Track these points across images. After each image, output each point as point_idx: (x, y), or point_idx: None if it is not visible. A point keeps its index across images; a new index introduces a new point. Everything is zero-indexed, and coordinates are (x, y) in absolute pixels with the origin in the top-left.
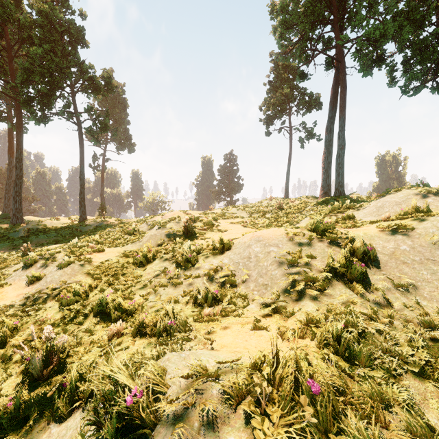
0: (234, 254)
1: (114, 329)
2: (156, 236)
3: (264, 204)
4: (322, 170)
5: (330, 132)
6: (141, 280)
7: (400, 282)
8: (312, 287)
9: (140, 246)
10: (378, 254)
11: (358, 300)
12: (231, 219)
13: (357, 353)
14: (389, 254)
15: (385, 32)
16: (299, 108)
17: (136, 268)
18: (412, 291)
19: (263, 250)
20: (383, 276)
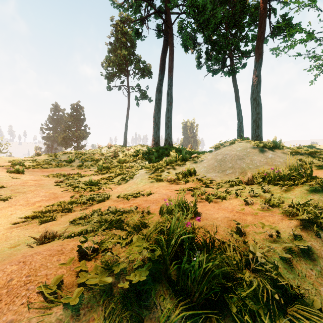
0: None
1: None
2: None
3: (103, 151)
4: (154, 123)
5: (159, 92)
6: None
7: None
8: None
9: None
10: None
11: None
12: (56, 168)
13: None
14: None
15: (205, 7)
16: (135, 73)
17: None
18: None
19: None
20: None
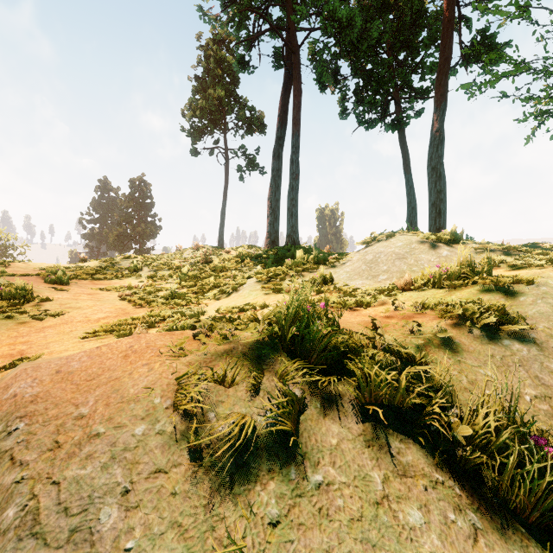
0: None
1: None
2: None
3: (186, 255)
4: (269, 210)
5: (278, 158)
6: None
7: None
8: None
9: None
10: None
11: None
12: (114, 280)
13: None
14: None
15: (352, 20)
16: (238, 126)
17: None
18: None
19: None
20: None
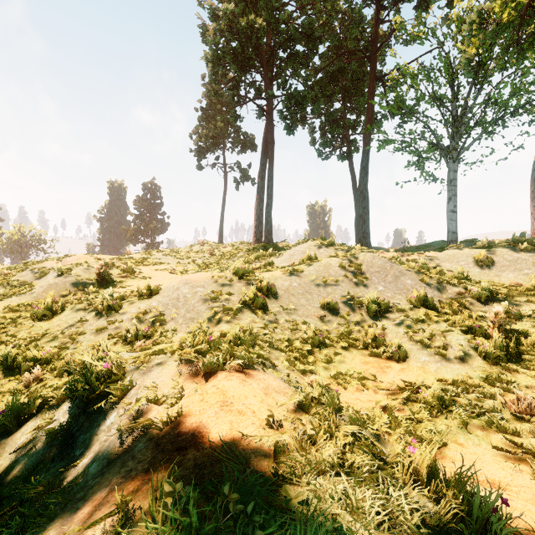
0: (163, 297)
1: (32, 376)
2: (57, 285)
3: (195, 249)
4: (255, 216)
5: (262, 179)
6: (50, 333)
7: (288, 307)
8: (228, 314)
9: (35, 298)
10: (278, 290)
11: (258, 320)
12: (155, 266)
13: (245, 341)
14: (285, 289)
15: (303, 101)
16: (234, 146)
17: (37, 322)
18: (293, 312)
19: (191, 291)
20: (278, 304)
